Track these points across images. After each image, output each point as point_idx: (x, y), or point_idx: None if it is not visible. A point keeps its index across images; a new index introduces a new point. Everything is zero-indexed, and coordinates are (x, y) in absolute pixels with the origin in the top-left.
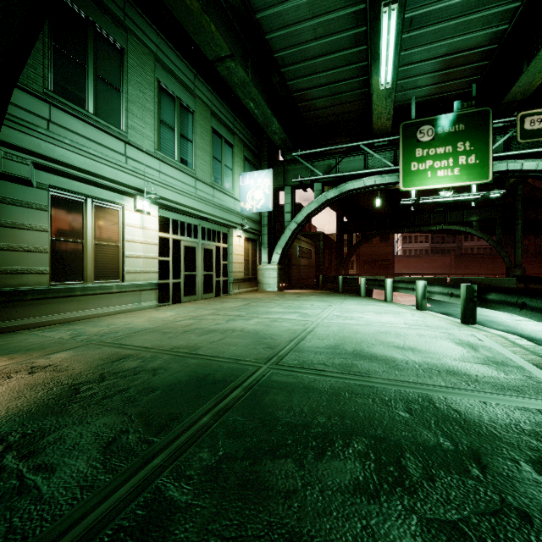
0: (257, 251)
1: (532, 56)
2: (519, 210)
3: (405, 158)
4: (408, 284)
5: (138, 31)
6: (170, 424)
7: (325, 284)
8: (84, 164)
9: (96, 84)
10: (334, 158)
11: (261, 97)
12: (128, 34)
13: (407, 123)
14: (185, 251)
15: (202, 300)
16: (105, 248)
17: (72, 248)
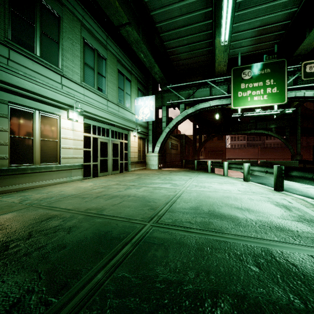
0: (145, 145)
1: (312, 27)
2: (299, 121)
3: (234, 89)
4: (238, 165)
5: (70, 6)
6: (70, 282)
7: (186, 165)
8: (33, 88)
9: (41, 37)
10: (192, 89)
11: (147, 51)
12: (63, 7)
13: (236, 68)
14: (101, 145)
15: (112, 175)
16: (48, 142)
17: (25, 142)
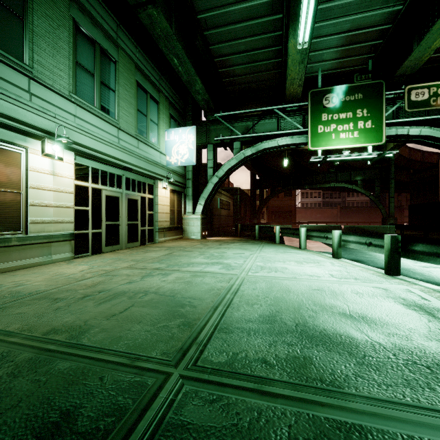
0: (182, 203)
1: (422, 34)
2: (392, 172)
3: (313, 122)
4: (321, 232)
5: None
6: None
7: (242, 232)
8: None
9: None
10: (251, 120)
11: (184, 53)
12: None
13: (315, 91)
14: (107, 201)
15: (126, 249)
16: (1, 195)
17: None
